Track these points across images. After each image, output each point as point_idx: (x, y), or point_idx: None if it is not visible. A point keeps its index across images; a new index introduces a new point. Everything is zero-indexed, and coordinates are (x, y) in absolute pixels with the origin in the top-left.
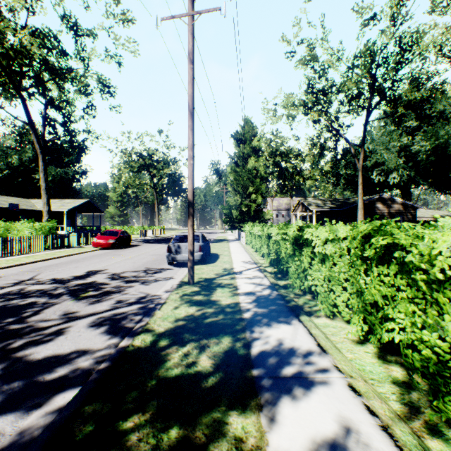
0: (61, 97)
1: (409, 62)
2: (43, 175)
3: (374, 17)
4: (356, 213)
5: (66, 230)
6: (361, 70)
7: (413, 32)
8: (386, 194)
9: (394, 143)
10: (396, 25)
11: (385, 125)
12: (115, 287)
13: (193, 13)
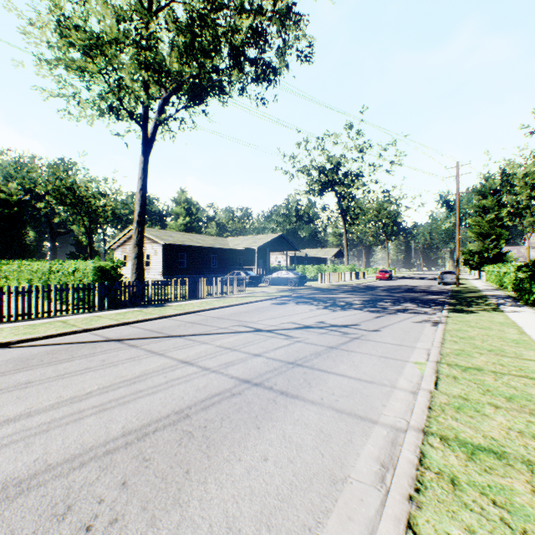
0: (346, 192)
1: None
2: (345, 240)
3: None
4: None
5: None
6: None
7: None
8: None
9: None
10: None
11: None
12: (426, 287)
13: (458, 193)
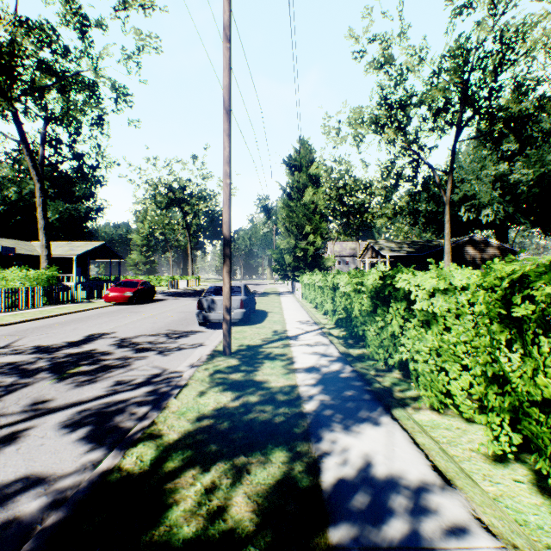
0: (66, 110)
1: (512, 64)
2: (41, 210)
3: (469, 4)
4: (440, 259)
5: (75, 281)
6: (451, 74)
7: (518, 25)
8: (478, 236)
9: (487, 171)
10: (496, 15)
11: (481, 145)
12: (119, 359)
13: None
